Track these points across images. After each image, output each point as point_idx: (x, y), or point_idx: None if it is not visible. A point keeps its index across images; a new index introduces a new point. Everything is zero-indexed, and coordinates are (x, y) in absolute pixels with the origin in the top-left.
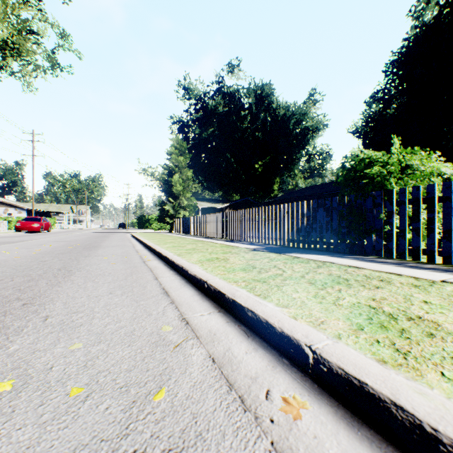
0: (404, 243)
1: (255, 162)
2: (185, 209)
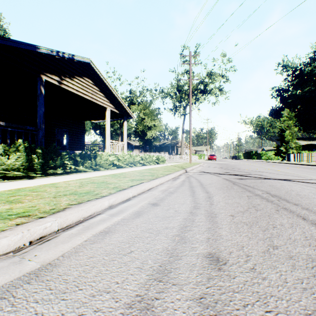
0: None
1: None
2: (292, 148)
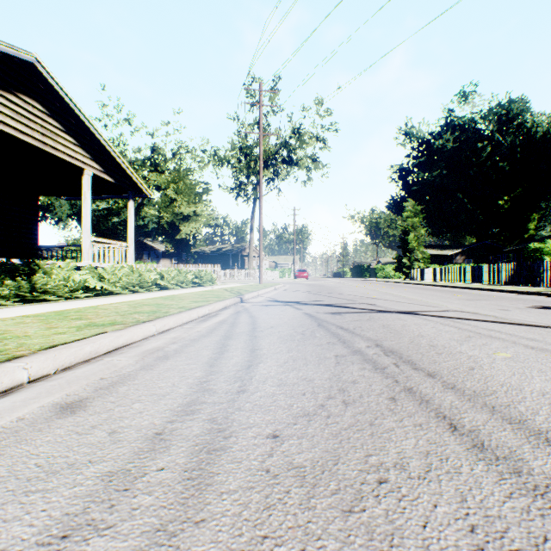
0: (547, 281)
1: (497, 197)
2: (418, 260)
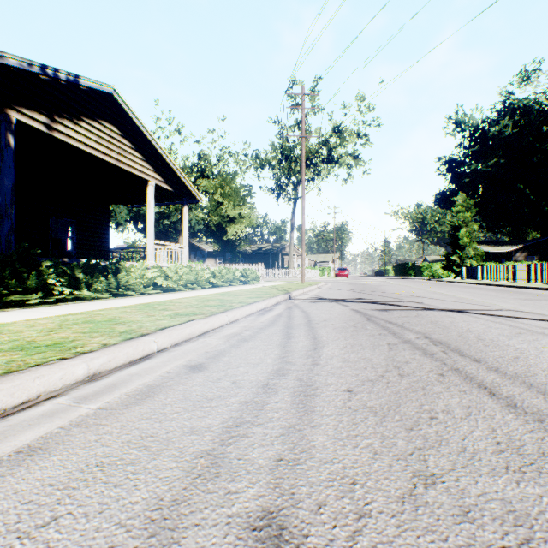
0: None
1: None
2: (470, 258)
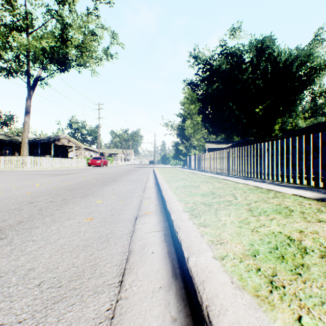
0: None
1: (255, 107)
2: (195, 148)
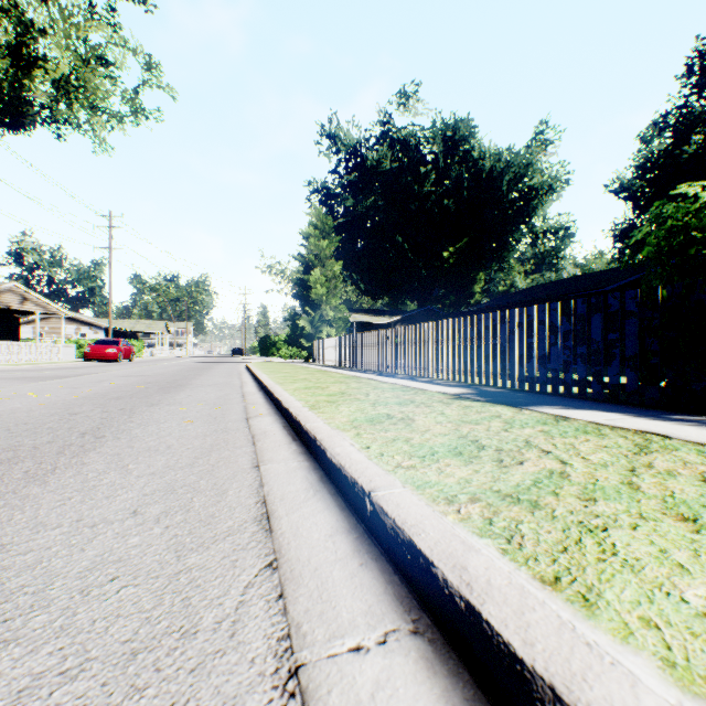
0: None
1: (442, 248)
2: (331, 324)
